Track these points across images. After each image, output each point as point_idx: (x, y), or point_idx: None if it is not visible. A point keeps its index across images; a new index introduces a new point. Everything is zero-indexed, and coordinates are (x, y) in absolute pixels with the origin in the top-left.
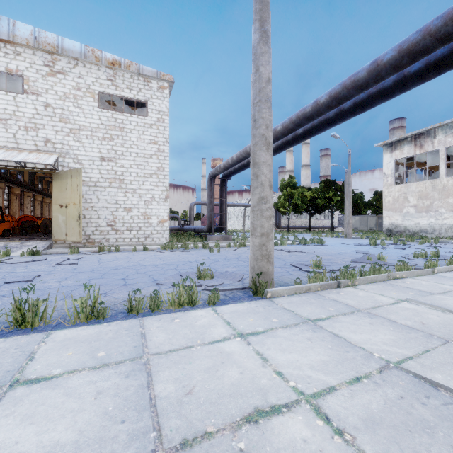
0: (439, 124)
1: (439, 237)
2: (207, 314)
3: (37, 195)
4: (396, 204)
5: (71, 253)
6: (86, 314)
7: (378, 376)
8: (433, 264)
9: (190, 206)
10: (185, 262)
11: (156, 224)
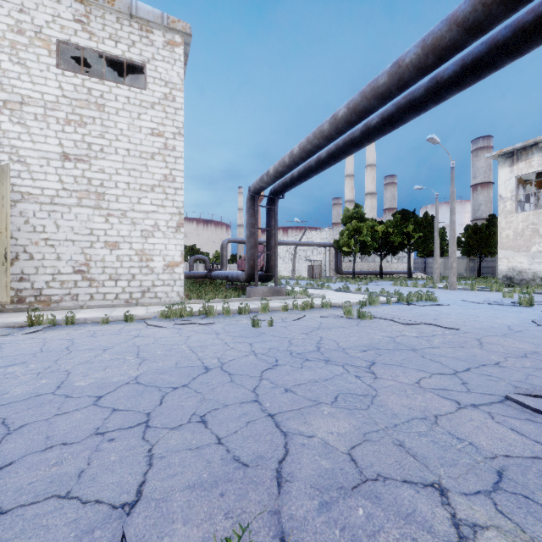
0: None
1: None
2: None
3: None
4: (519, 240)
5: None
6: None
7: None
8: None
9: (222, 244)
10: (193, 370)
11: (161, 269)
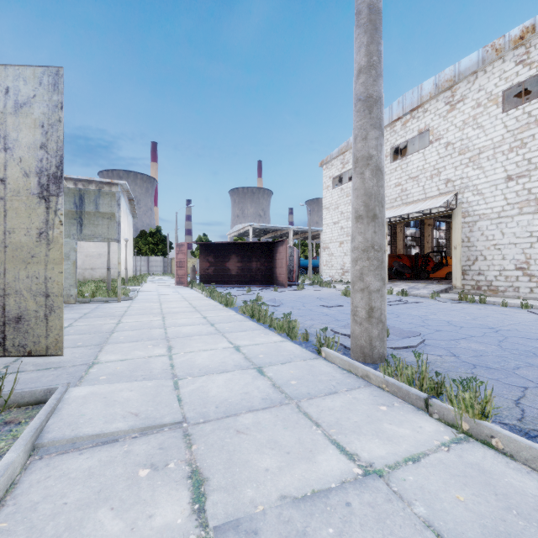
0: None
1: None
2: (273, 340)
3: None
4: None
5: (431, 297)
6: (258, 318)
7: (170, 371)
8: None
9: None
10: (480, 326)
11: None
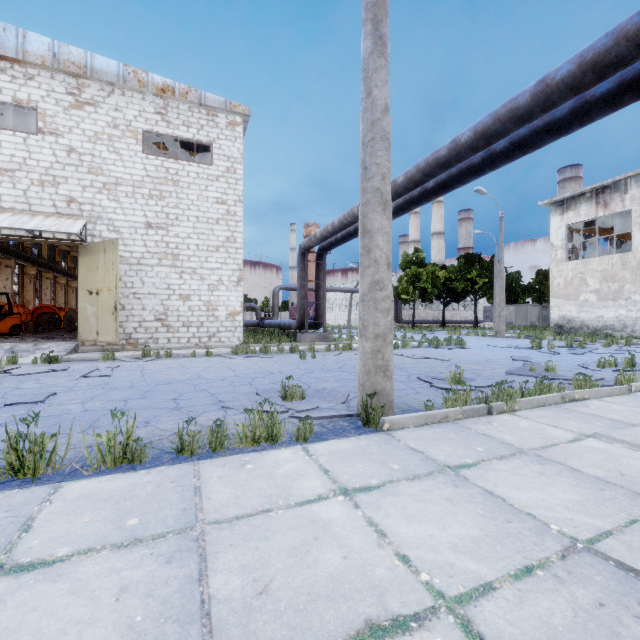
0: (633, 172)
1: (632, 336)
2: (295, 456)
3: (60, 277)
4: (568, 288)
5: (104, 359)
6: (115, 457)
7: (560, 564)
8: (628, 378)
9: (274, 291)
10: (265, 373)
11: (224, 317)
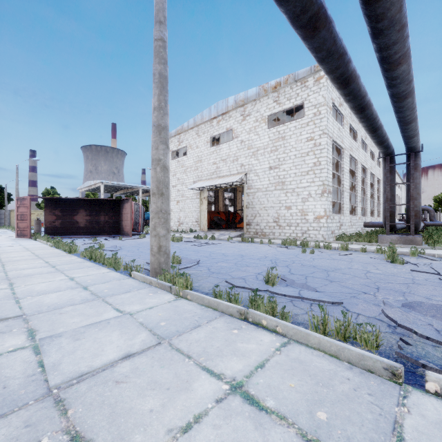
0: None
1: None
2: (102, 272)
3: None
4: None
5: (228, 240)
6: (95, 259)
7: (12, 296)
8: None
9: None
10: (237, 255)
11: (312, 220)
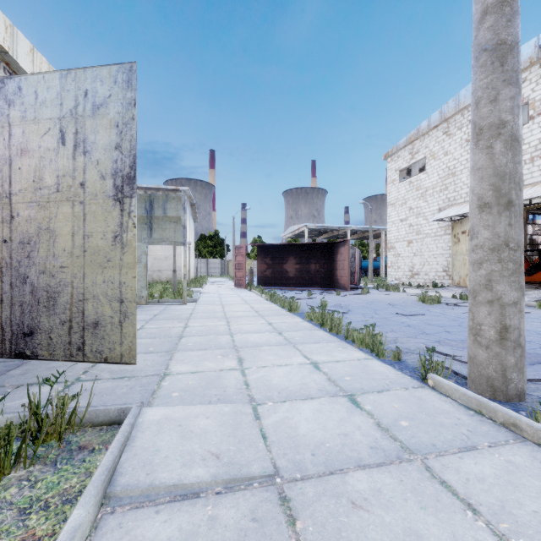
0: None
1: None
2: (355, 356)
3: None
4: None
5: (538, 307)
6: (331, 327)
7: (246, 392)
8: None
9: None
10: None
11: None
